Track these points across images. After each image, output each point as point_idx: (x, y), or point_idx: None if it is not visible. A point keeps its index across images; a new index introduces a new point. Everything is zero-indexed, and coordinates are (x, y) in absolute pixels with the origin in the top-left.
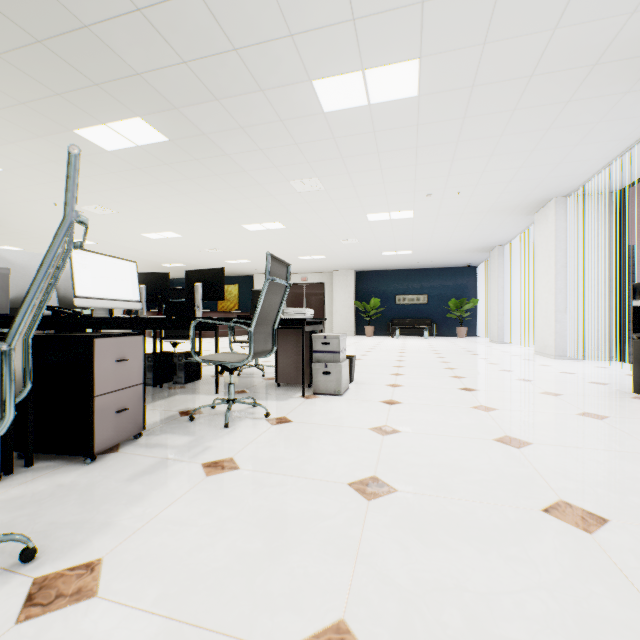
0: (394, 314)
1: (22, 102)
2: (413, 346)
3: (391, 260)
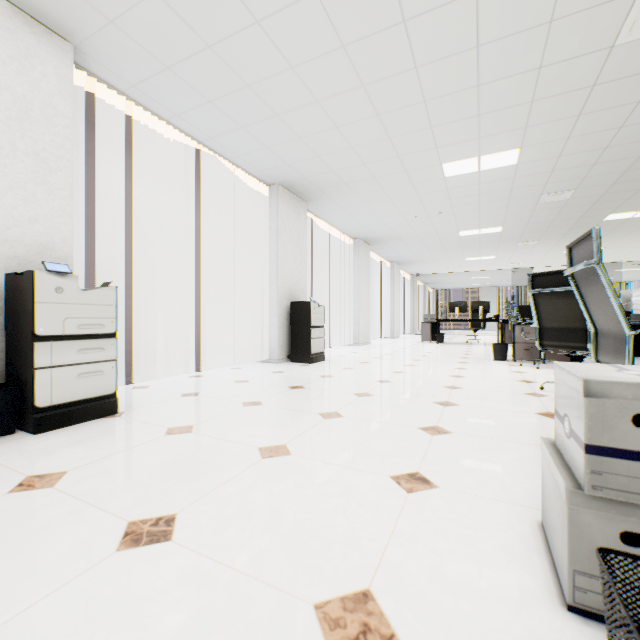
0: None
1: None
2: None
3: None
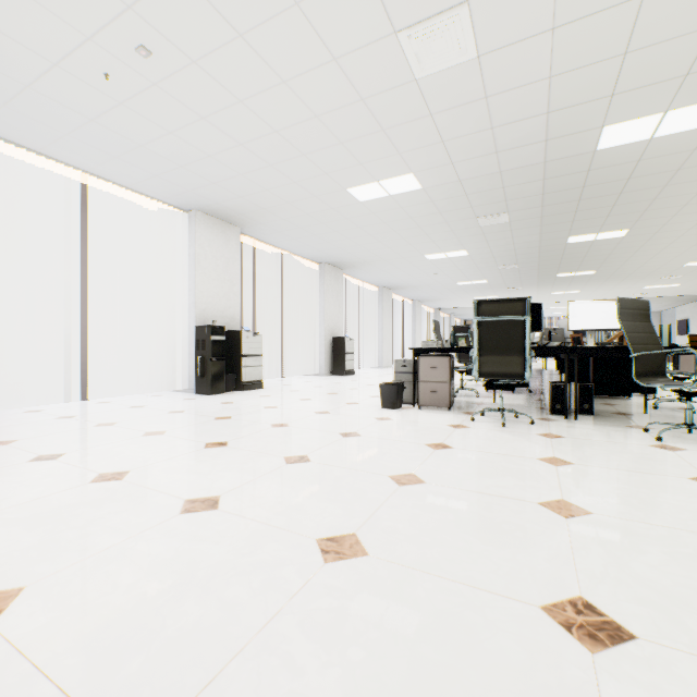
0: None
1: (692, 150)
2: None
3: None
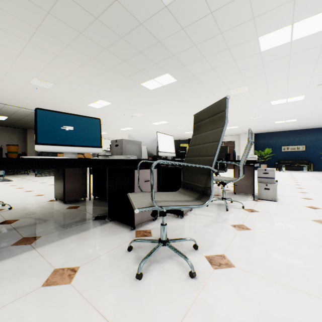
0: (280, 157)
1: (126, 77)
2: (299, 176)
3: (279, 126)
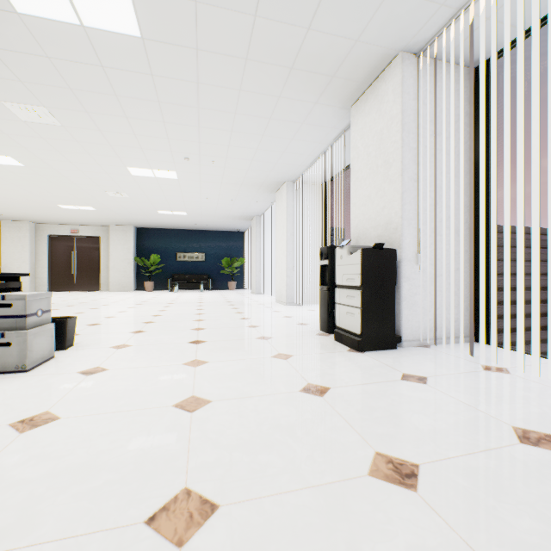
0: (175, 270)
1: None
2: (184, 299)
3: (170, 219)
